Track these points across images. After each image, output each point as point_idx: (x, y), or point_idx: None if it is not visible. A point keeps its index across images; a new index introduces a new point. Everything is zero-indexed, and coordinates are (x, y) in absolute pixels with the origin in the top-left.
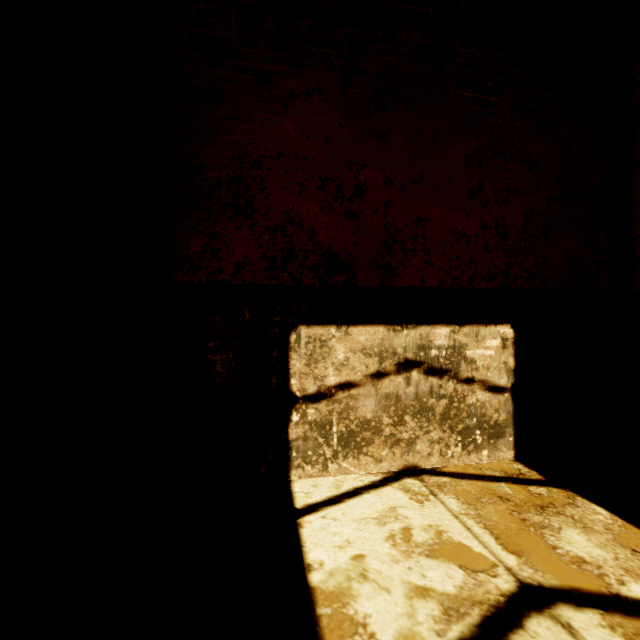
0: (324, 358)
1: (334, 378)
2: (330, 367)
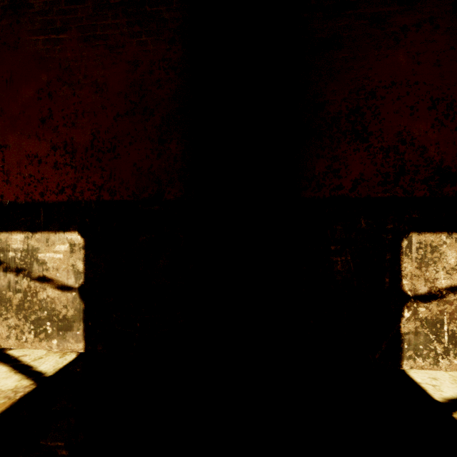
0: (434, 262)
1: (445, 281)
2: (441, 271)
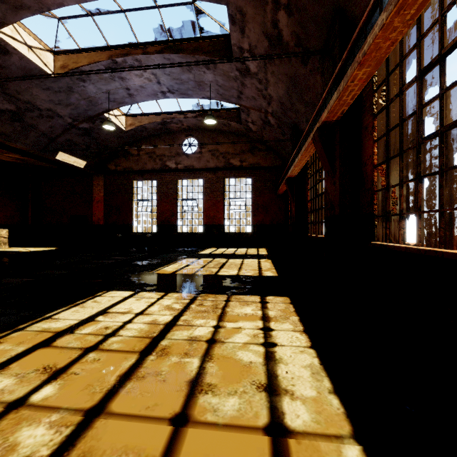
0: None
1: None
2: None
